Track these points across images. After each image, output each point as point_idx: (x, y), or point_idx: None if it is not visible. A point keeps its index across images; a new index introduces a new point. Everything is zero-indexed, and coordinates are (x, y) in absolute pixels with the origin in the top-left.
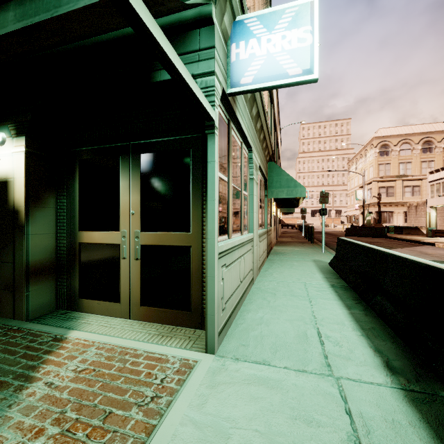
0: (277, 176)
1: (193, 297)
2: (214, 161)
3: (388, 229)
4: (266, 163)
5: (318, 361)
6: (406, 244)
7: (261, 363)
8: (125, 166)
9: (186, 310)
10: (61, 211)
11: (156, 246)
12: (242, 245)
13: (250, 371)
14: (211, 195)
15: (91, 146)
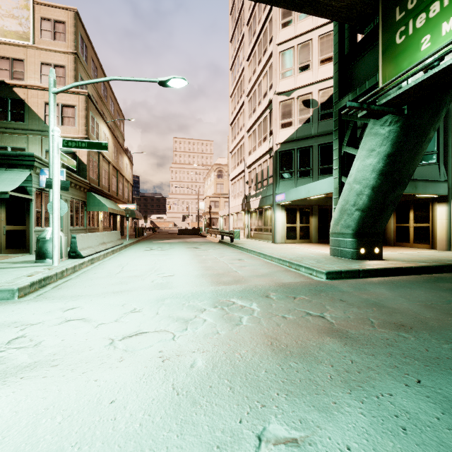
0: (92, 200)
1: (27, 245)
2: (32, 208)
3: (200, 229)
4: (85, 193)
5: None
6: (194, 237)
7: None
8: None
9: (25, 248)
10: None
11: (13, 230)
12: None
13: None
14: (32, 216)
15: None
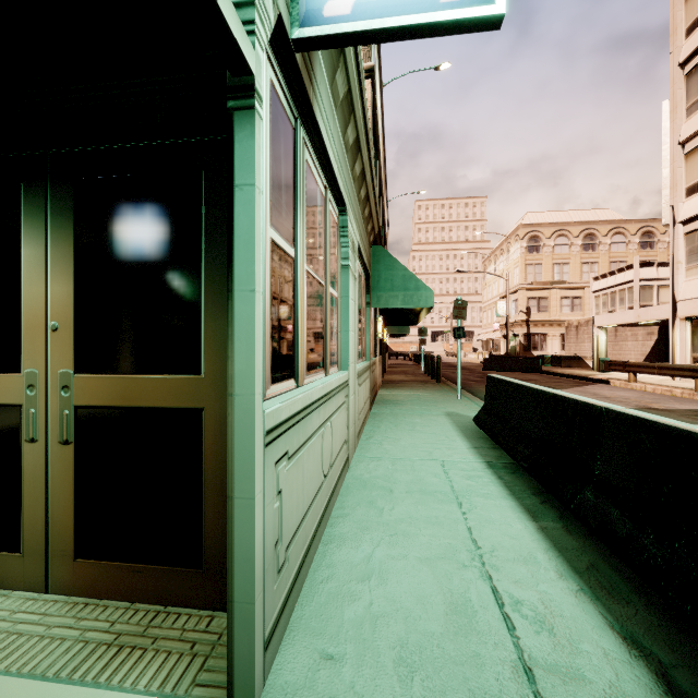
0: (386, 270)
1: (207, 534)
2: (251, 184)
3: (543, 359)
4: (369, 247)
5: (518, 697)
6: (571, 382)
7: None
8: (36, 208)
9: (192, 565)
10: None
11: (115, 410)
12: (327, 399)
13: None
14: (245, 278)
15: None
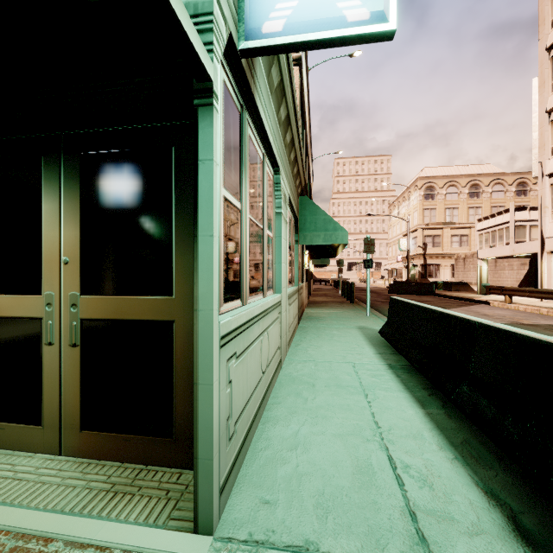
0: (311, 215)
1: (177, 413)
2: (210, 159)
3: (436, 285)
4: (297, 197)
5: (404, 531)
6: (458, 303)
7: (303, 549)
8: (52, 174)
9: (166, 436)
10: None
11: (110, 321)
12: (265, 314)
13: None
14: (206, 226)
15: None
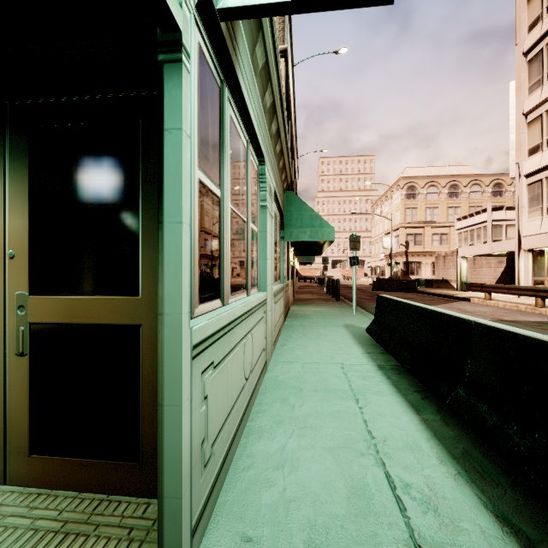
0: (297, 211)
1: (144, 433)
2: (179, 128)
3: (418, 282)
4: (283, 192)
5: None
6: (440, 300)
7: None
8: None
9: (131, 460)
10: None
11: (64, 326)
12: (248, 315)
13: None
14: (174, 211)
15: None
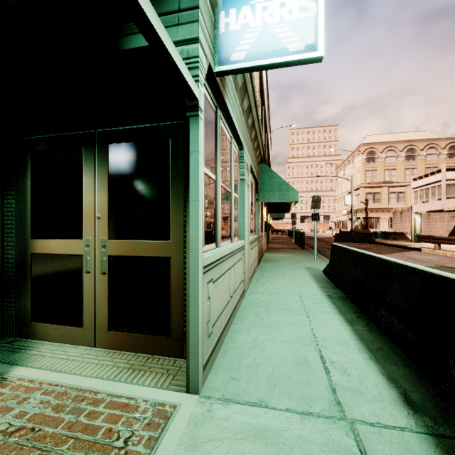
0: (268, 179)
1: (173, 320)
2: (197, 151)
3: (375, 234)
4: (257, 165)
5: (326, 398)
6: (394, 249)
7: (257, 404)
8: (90, 158)
9: (165, 335)
10: (8, 214)
11: (128, 257)
12: (232, 255)
13: (243, 418)
14: (195, 194)
15: (47, 134)
